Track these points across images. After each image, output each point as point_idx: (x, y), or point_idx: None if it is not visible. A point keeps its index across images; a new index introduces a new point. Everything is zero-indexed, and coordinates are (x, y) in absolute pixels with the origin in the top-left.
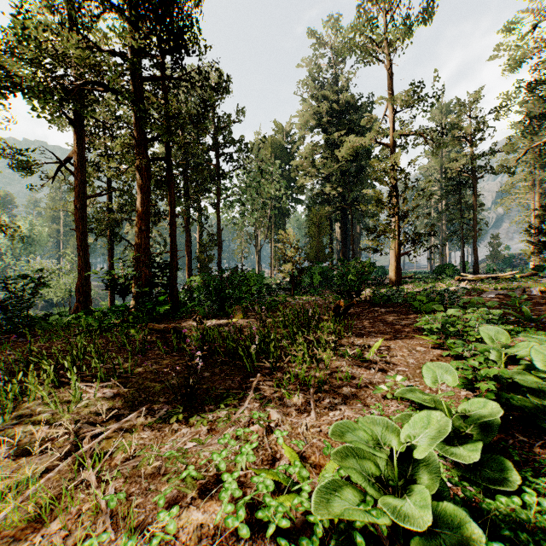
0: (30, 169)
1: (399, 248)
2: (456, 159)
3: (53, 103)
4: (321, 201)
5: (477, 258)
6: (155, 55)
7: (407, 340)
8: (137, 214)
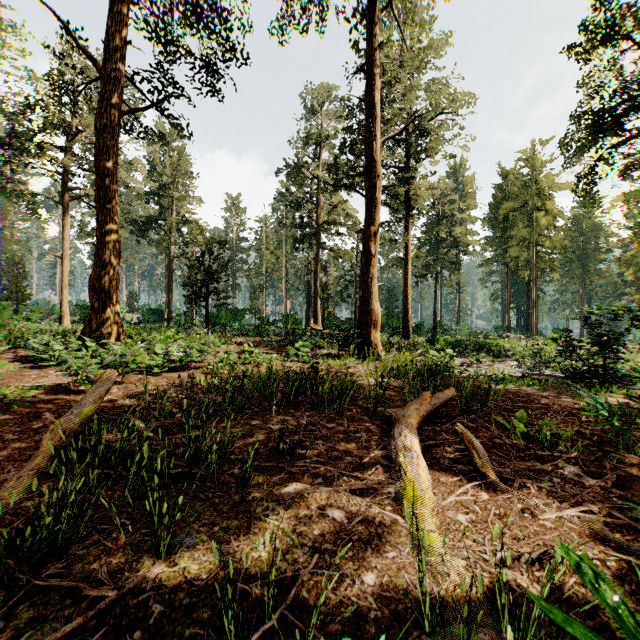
0: None
1: None
2: None
3: None
4: None
5: None
6: None
7: None
8: None
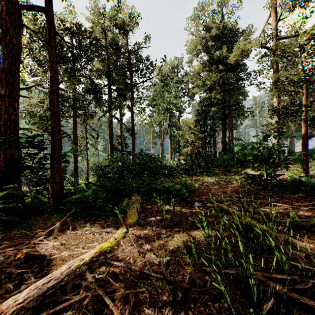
0: None
1: (306, 130)
2: None
3: None
4: (206, 105)
5: None
6: None
7: None
8: None
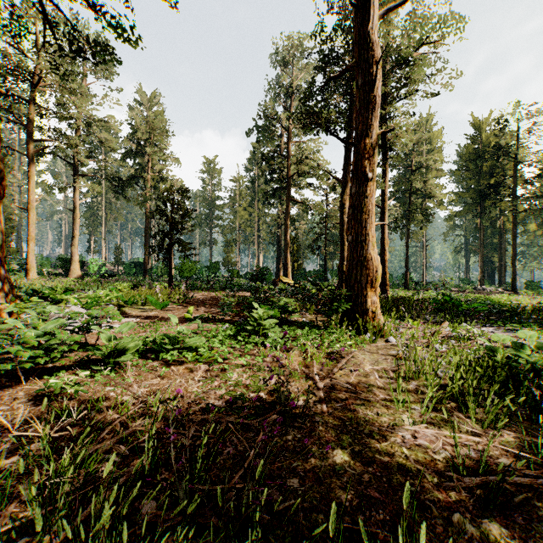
0: None
1: None
2: None
3: None
4: None
5: None
6: None
7: None
8: None
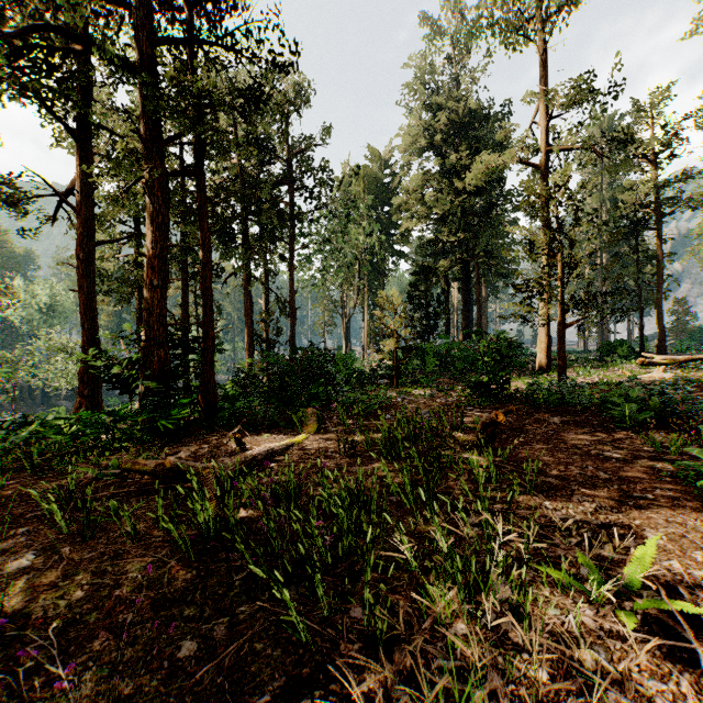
0: (14, 203)
1: (562, 316)
2: (632, 189)
3: (40, 102)
4: (433, 253)
5: (663, 332)
6: (179, 6)
7: (671, 514)
8: (147, 260)
